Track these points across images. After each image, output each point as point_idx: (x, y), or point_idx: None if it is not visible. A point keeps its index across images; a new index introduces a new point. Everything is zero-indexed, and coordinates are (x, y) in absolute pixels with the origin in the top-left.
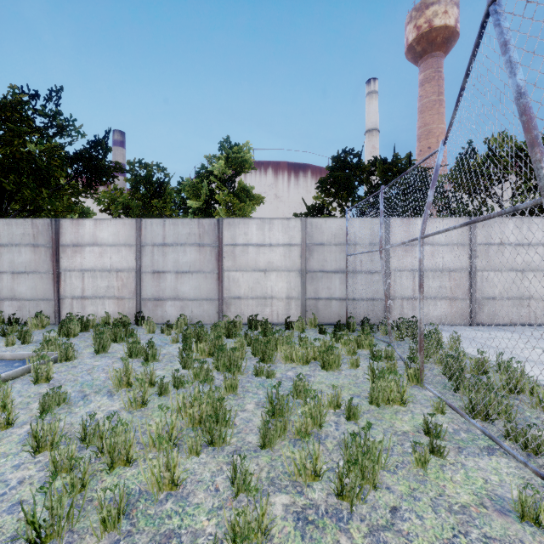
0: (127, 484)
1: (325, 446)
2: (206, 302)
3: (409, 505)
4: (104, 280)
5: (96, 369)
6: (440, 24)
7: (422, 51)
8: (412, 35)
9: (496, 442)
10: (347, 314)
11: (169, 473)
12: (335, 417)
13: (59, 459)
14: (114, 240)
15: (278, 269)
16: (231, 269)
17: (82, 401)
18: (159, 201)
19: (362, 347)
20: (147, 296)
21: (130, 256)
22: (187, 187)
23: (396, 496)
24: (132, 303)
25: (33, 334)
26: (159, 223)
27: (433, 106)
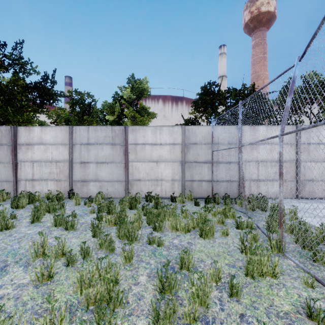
0: None
1: None
2: (116, 183)
3: None
4: (47, 168)
5: (26, 237)
6: (265, 10)
7: (253, 27)
8: (248, 17)
9: None
10: (213, 191)
11: None
12: (218, 292)
13: None
14: (54, 141)
15: (166, 160)
16: (134, 160)
17: None
18: (89, 116)
19: (227, 217)
20: (76, 179)
21: (65, 151)
22: (106, 106)
23: None
24: (66, 183)
25: None
26: (85, 129)
27: (260, 61)
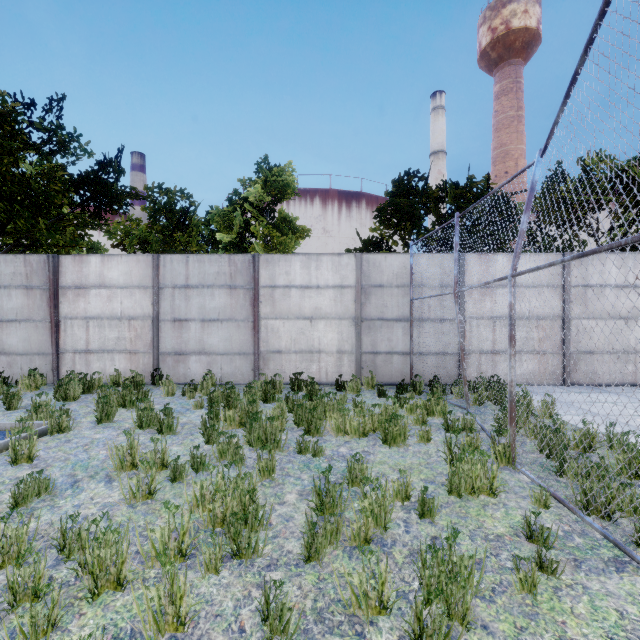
0: (114, 620)
1: (392, 558)
2: (238, 357)
3: None
4: (113, 330)
5: (95, 444)
6: (519, 25)
7: (497, 58)
8: (486, 39)
9: (625, 551)
10: (412, 372)
11: (173, 607)
12: (403, 513)
13: (22, 583)
14: (125, 281)
15: (327, 316)
16: (270, 316)
17: (70, 490)
18: (183, 234)
19: (433, 414)
20: (166, 349)
21: (145, 300)
22: (216, 217)
23: None
24: (147, 358)
25: (24, 397)
26: (181, 259)
27: (510, 123)
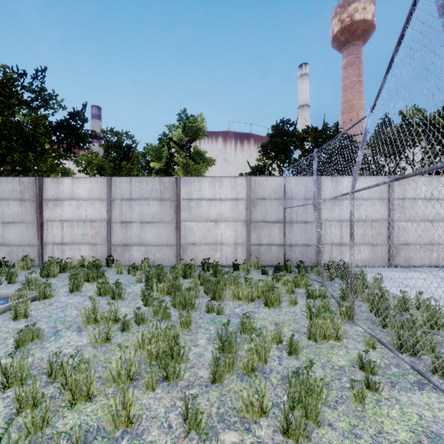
0: (86, 420)
1: (269, 381)
2: (166, 247)
3: (351, 443)
4: (80, 229)
5: (69, 306)
6: (360, 18)
7: (345, 40)
8: (337, 27)
9: (425, 377)
10: (285, 258)
11: (125, 412)
12: (278, 352)
13: (24, 396)
14: (88, 196)
15: (227, 219)
16: (187, 219)
17: (53, 336)
18: (128, 163)
19: (299, 286)
20: (116, 242)
21: (102, 208)
22: (151, 151)
23: (338, 434)
24: (103, 248)
25: (19, 275)
26: (126, 180)
27: (354, 86)
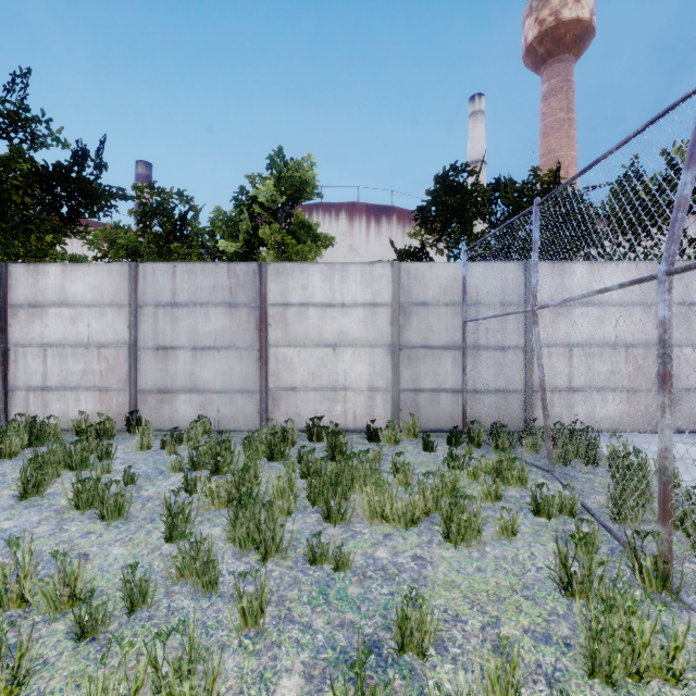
0: None
1: None
2: (240, 395)
3: None
4: (78, 361)
5: None
6: (571, 16)
7: (545, 53)
8: (533, 32)
9: None
10: (465, 416)
11: None
12: None
13: None
14: (94, 298)
15: (355, 342)
16: (281, 342)
17: None
18: (183, 245)
19: (506, 481)
20: (147, 386)
21: (120, 322)
22: (218, 220)
23: None
24: (122, 397)
25: None
26: (166, 269)
27: (560, 127)
